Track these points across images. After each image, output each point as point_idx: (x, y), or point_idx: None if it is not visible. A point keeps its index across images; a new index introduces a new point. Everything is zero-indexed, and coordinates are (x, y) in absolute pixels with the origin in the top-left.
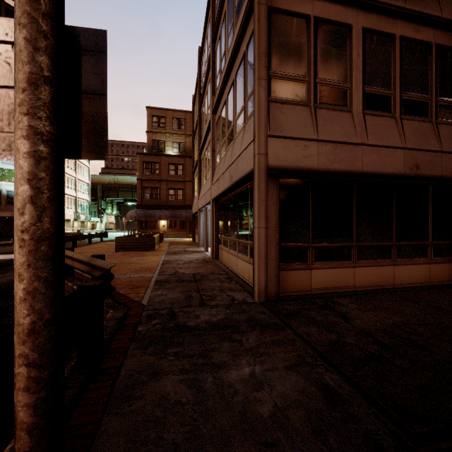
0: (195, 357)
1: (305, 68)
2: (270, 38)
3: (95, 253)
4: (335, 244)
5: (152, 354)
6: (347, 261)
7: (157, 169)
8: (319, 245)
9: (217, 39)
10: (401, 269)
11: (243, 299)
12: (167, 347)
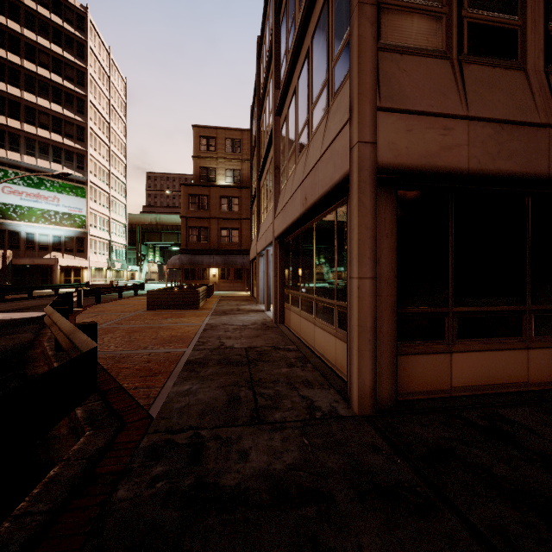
0: None
1: None
2: None
3: (120, 311)
4: (493, 307)
5: None
6: (515, 338)
7: (205, 204)
8: (465, 309)
9: (283, 6)
10: None
11: (330, 408)
12: None
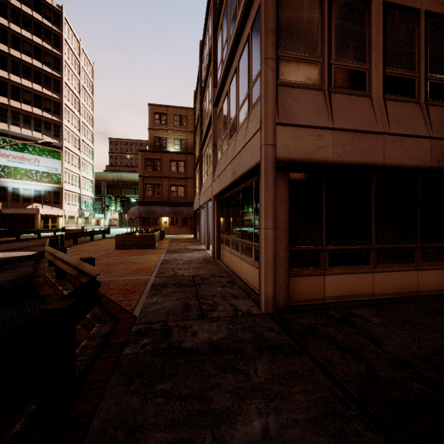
0: (189, 398)
1: (318, 47)
2: (279, 13)
3: (95, 251)
4: (351, 246)
5: (135, 394)
6: (365, 266)
7: (158, 166)
8: (334, 248)
9: (219, 28)
10: (426, 274)
11: (248, 310)
12: (156, 381)
